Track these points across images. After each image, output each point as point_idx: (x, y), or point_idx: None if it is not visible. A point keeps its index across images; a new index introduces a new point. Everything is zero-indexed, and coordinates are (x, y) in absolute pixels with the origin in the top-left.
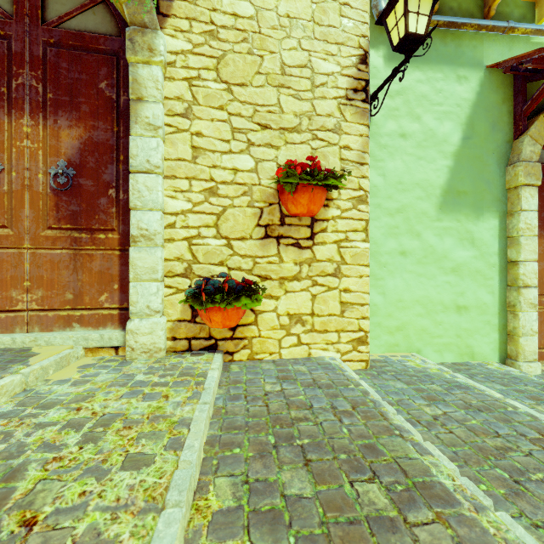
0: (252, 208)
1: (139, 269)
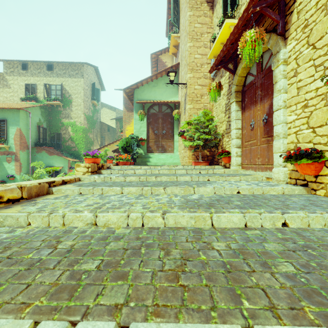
0: (326, 106)
1: (275, 148)
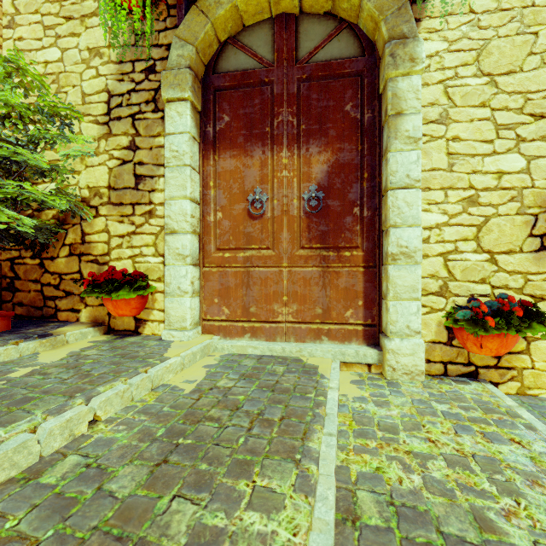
0: (521, 216)
1: (399, 288)
